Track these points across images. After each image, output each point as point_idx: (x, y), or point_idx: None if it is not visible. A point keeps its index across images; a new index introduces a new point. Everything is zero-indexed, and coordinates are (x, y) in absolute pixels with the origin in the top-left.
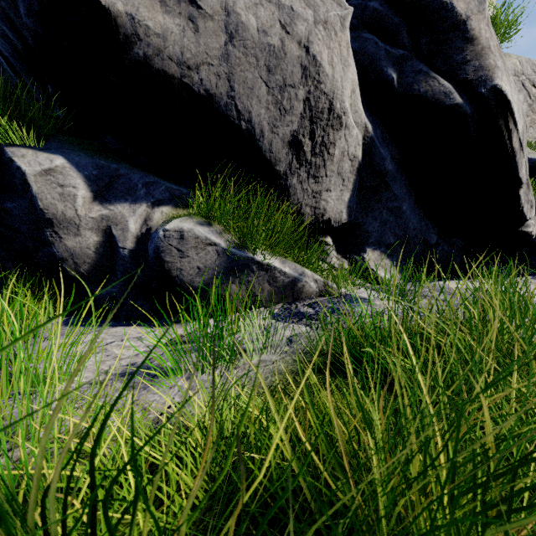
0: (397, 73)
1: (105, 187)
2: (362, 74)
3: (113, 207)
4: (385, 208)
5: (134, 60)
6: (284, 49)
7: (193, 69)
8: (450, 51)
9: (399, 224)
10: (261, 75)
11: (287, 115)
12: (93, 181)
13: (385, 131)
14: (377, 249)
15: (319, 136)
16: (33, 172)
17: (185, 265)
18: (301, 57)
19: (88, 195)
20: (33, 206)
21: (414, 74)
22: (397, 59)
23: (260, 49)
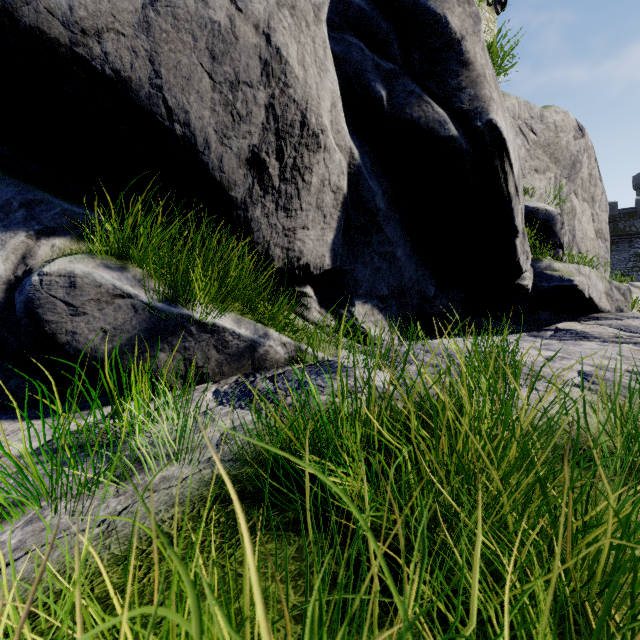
0: (387, 91)
1: None
2: (346, 87)
3: None
4: (377, 254)
5: None
6: (234, 32)
7: (92, 36)
8: (444, 73)
9: (394, 273)
10: (202, 62)
11: (243, 123)
12: None
13: (376, 161)
14: (368, 303)
15: (290, 157)
16: None
17: (81, 326)
18: (260, 47)
19: None
20: None
21: (407, 95)
22: (387, 73)
23: (199, 25)
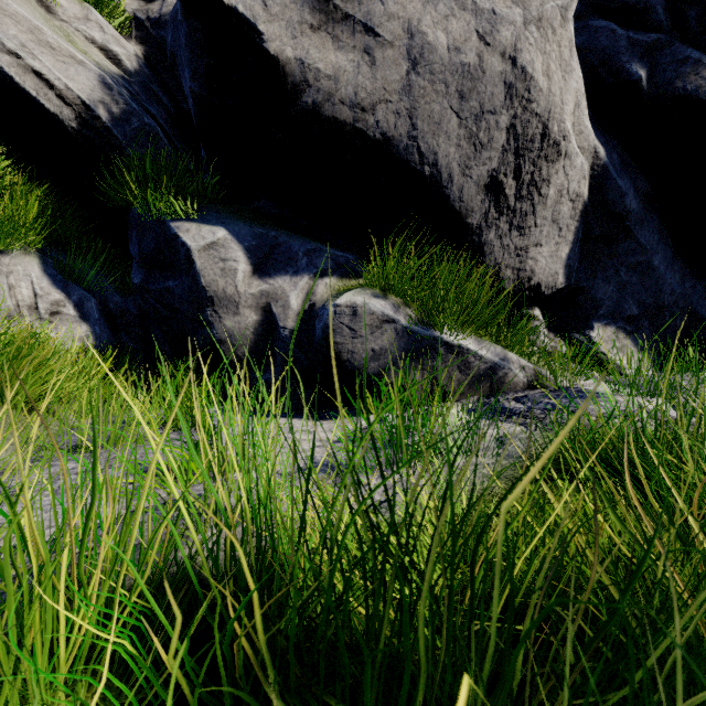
0: (647, 68)
1: (265, 258)
2: (589, 79)
3: (273, 281)
4: (624, 265)
5: (302, 111)
6: (482, 67)
7: (368, 111)
8: None
9: (647, 287)
10: (451, 105)
11: (484, 150)
12: (252, 252)
13: (626, 154)
14: (610, 325)
15: (527, 173)
16: (198, 248)
17: (357, 346)
18: (505, 72)
19: (248, 269)
20: (195, 284)
21: (677, 66)
22: (647, 48)
23: (451, 72)
